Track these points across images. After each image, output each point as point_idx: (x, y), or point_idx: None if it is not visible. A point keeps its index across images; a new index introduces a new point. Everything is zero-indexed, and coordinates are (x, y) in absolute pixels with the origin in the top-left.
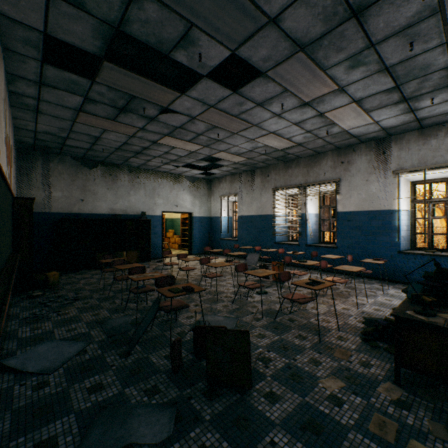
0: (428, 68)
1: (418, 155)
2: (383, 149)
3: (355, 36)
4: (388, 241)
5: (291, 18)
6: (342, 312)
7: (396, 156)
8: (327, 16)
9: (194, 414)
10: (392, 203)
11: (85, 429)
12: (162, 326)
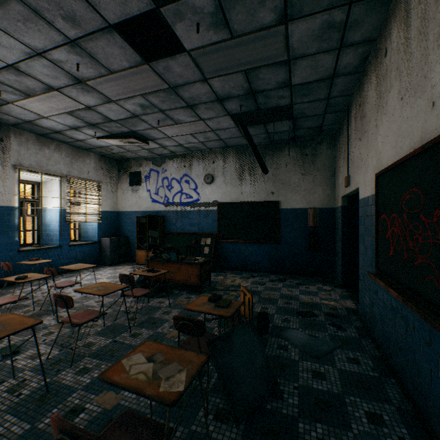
0: (133, 127)
1: (37, 158)
2: (3, 136)
3: (173, 106)
4: (9, 241)
5: (202, 87)
6: (108, 302)
7: (17, 150)
8: (194, 98)
9: (274, 328)
10: (12, 199)
11: (330, 355)
12: (192, 406)
